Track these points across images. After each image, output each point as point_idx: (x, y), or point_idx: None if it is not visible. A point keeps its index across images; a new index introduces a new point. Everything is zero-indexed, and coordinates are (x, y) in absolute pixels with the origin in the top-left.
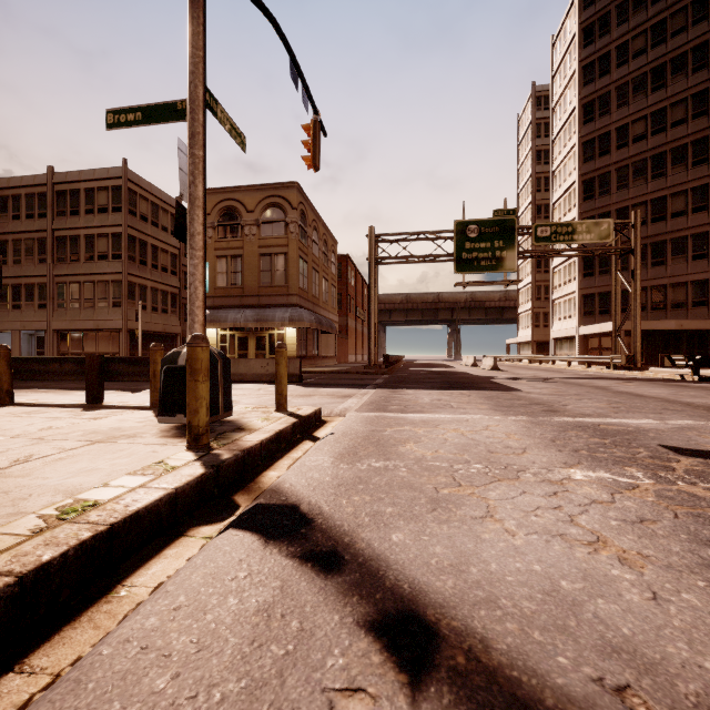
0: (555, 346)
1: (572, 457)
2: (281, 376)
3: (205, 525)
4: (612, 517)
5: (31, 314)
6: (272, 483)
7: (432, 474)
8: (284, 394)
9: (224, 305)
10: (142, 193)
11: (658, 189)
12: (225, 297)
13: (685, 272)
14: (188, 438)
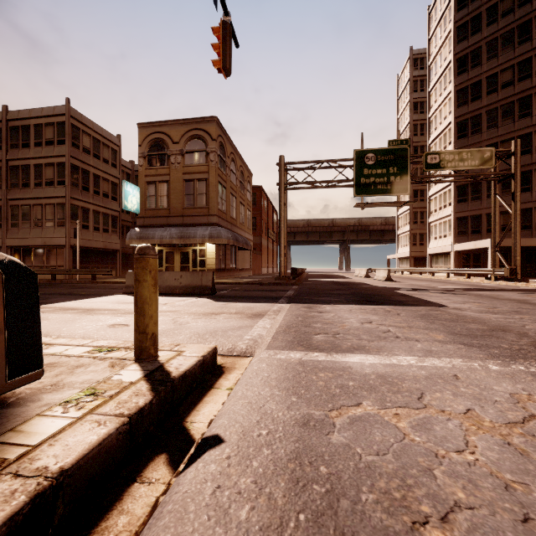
0: (431, 261)
1: None
2: (143, 302)
3: None
4: None
5: None
6: None
7: None
8: (149, 331)
9: (153, 224)
10: (85, 129)
11: (524, 126)
12: (154, 218)
13: None
14: None
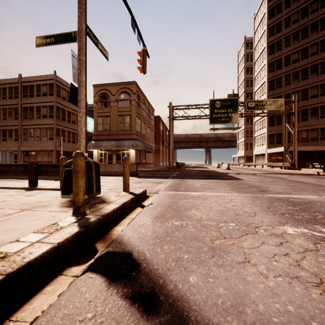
0: (255, 158)
1: (282, 218)
2: (126, 173)
3: (75, 266)
4: (323, 262)
5: (11, 143)
6: (118, 234)
7: (207, 229)
8: (127, 182)
9: (101, 139)
10: (63, 87)
11: (304, 85)
12: (102, 135)
13: (317, 123)
14: (73, 208)
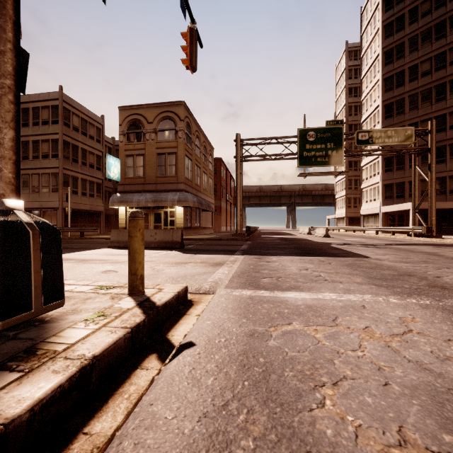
0: (363, 220)
1: None
2: (134, 252)
3: None
4: None
5: None
6: None
7: None
8: (139, 273)
9: (131, 190)
10: (74, 111)
11: (440, 109)
12: (132, 185)
13: None
14: None
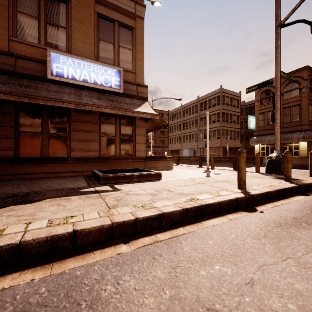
0: None
1: None
2: None
3: (301, 195)
4: None
5: (193, 143)
6: None
7: None
8: None
9: (263, 134)
10: (226, 95)
11: None
12: (263, 130)
13: None
14: (284, 178)
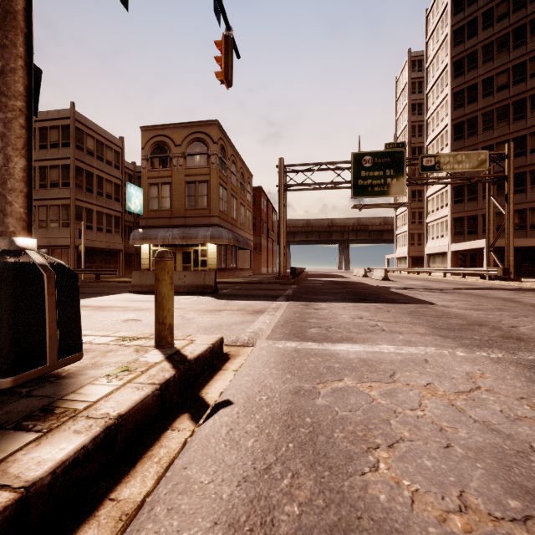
0: (428, 260)
1: None
2: (162, 298)
3: None
4: None
5: None
6: None
7: None
8: (167, 322)
9: (156, 225)
10: (88, 132)
11: (519, 129)
12: (157, 219)
13: None
14: None
